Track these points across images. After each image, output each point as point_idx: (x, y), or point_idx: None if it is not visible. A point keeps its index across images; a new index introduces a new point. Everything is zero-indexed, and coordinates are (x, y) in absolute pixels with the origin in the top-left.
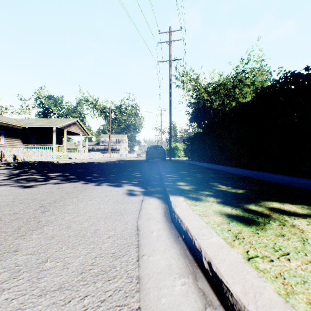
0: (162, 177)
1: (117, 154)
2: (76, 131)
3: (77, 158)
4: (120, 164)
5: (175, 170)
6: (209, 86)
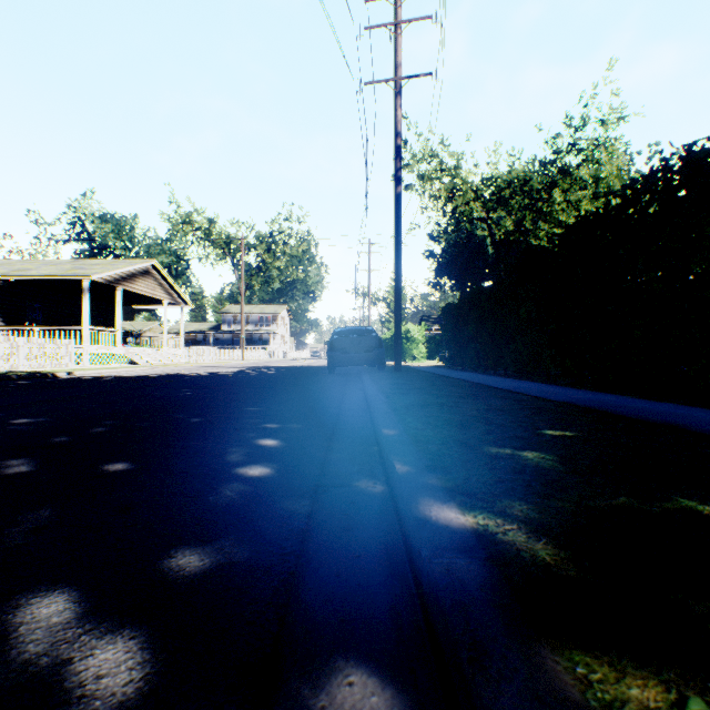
0: (412, 541)
1: (263, 353)
2: (150, 294)
3: (153, 363)
4: (241, 384)
5: (459, 432)
6: (486, 184)
